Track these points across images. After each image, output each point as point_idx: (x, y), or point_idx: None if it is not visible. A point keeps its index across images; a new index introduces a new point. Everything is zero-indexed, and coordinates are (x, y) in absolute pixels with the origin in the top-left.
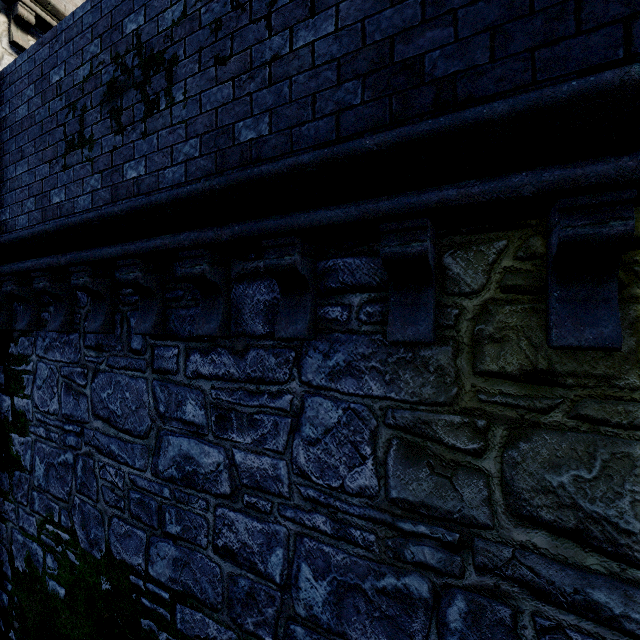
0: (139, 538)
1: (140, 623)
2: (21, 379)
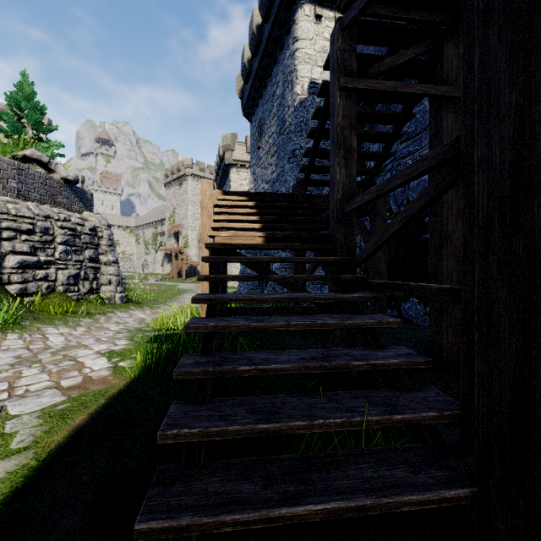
0: (424, 180)
1: (424, 222)
2: (365, 162)
